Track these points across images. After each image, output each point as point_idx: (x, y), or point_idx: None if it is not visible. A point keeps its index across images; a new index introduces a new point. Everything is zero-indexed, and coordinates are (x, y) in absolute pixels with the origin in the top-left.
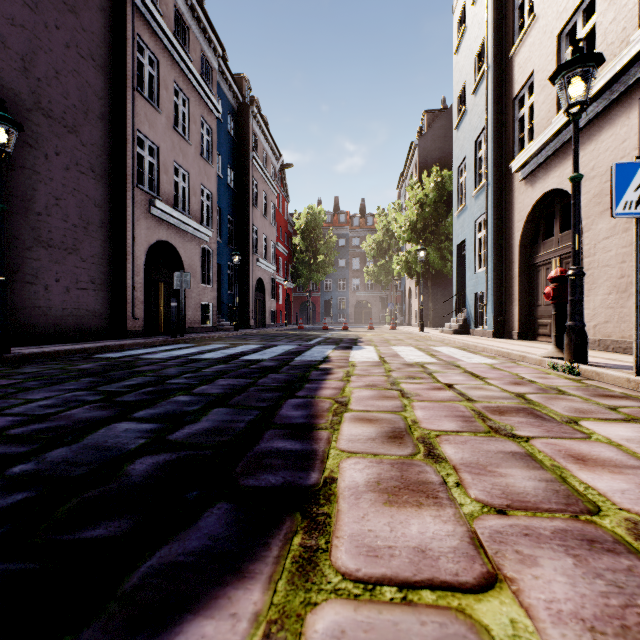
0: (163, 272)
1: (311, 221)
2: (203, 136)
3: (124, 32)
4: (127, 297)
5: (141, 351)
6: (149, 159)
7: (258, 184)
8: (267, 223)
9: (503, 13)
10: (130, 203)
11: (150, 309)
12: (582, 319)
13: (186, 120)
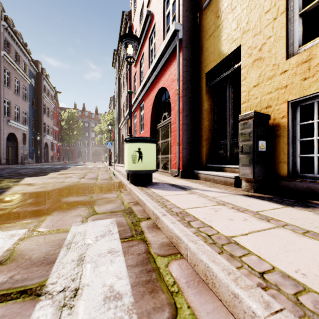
0: (10, 143)
1: (70, 116)
2: (24, 91)
3: (0, 67)
4: (1, 152)
5: (21, 167)
6: (7, 106)
7: (45, 104)
8: (49, 119)
9: (120, 89)
10: (2, 122)
11: (6, 156)
12: (110, 159)
13: (18, 88)
